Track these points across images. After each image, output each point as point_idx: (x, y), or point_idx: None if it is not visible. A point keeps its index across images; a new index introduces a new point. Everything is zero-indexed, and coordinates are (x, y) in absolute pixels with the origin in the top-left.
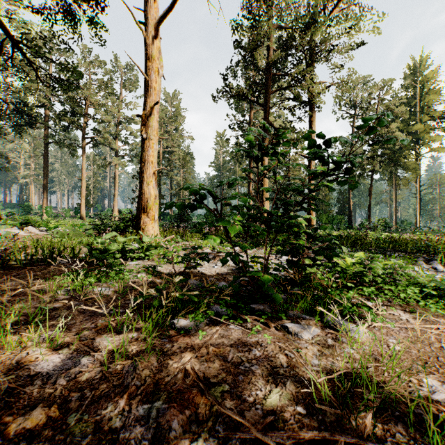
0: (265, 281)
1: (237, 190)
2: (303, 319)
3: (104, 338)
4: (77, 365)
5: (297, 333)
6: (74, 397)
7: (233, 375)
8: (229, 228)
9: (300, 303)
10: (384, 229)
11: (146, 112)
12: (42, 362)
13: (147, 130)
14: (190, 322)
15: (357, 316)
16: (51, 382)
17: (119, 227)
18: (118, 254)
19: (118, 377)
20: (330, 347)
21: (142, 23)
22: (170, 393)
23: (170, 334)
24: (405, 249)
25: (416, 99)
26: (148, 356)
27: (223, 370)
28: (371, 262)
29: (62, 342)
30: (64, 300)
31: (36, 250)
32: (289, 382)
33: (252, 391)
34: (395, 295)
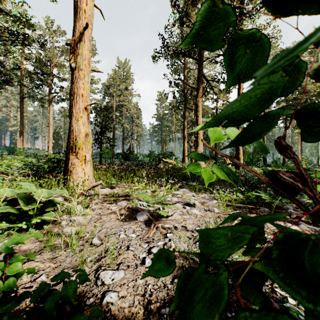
0: None
1: (174, 135)
2: None
3: None
4: None
5: None
6: None
7: None
8: None
9: None
10: None
11: (75, 38)
12: None
13: (76, 58)
14: None
15: None
16: None
17: (45, 168)
18: None
19: None
20: None
21: None
22: None
23: None
24: None
25: (318, 61)
26: None
27: None
28: None
29: None
30: None
31: None
32: None
33: None
34: None
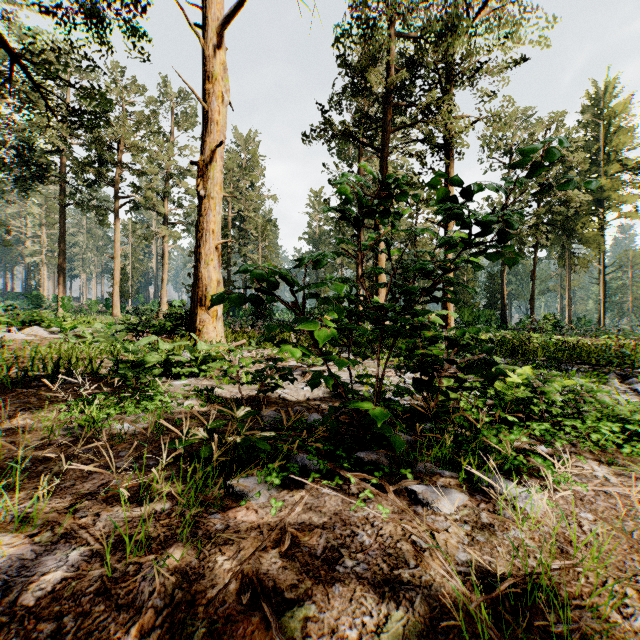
0: (379, 417)
1: (340, 273)
2: (440, 476)
3: (115, 514)
4: (61, 566)
5: (432, 503)
6: (44, 631)
7: (325, 584)
8: (320, 332)
9: (435, 449)
10: (553, 329)
11: (204, 158)
12: (3, 560)
13: (206, 184)
14: (259, 485)
15: (526, 471)
16: (10, 601)
17: (164, 327)
18: (159, 368)
19: (128, 588)
20: (486, 527)
21: (199, 26)
22: (212, 621)
23: (225, 504)
24: (588, 361)
25: (599, 141)
26: (183, 548)
27: (308, 575)
28: (544, 383)
29: (44, 521)
30: (64, 444)
31: (32, 364)
32: (420, 597)
33: (355, 617)
34: (582, 435)
